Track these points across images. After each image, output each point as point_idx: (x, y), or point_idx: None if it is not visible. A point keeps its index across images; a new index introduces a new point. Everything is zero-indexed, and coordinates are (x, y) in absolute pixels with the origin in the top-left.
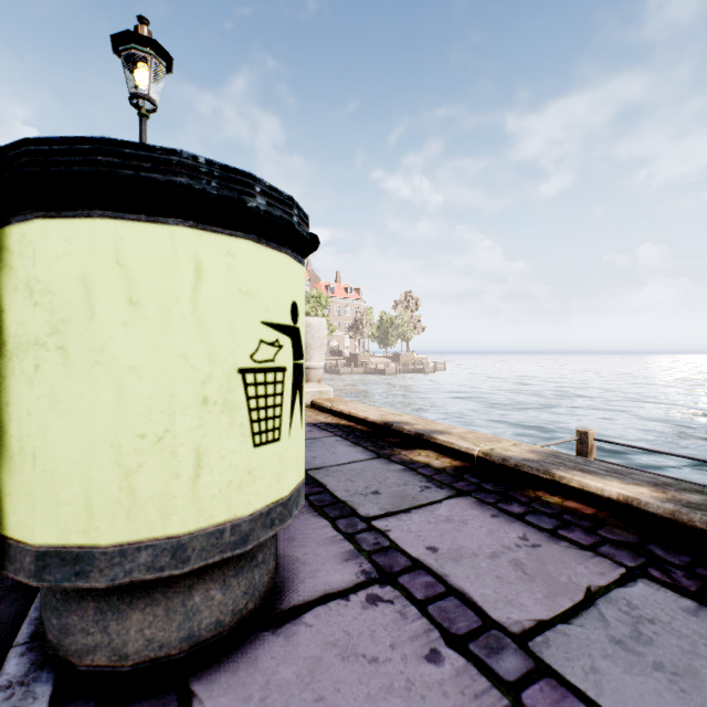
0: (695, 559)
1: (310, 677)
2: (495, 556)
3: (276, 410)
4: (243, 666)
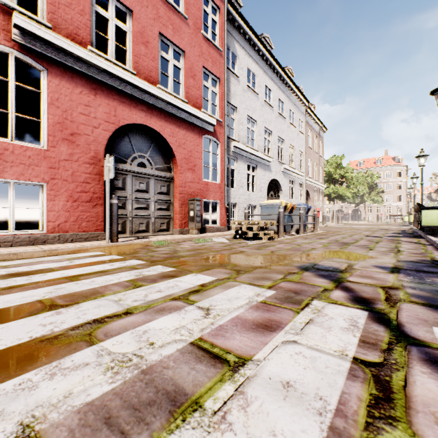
0: None
1: None
2: None
3: None
4: None
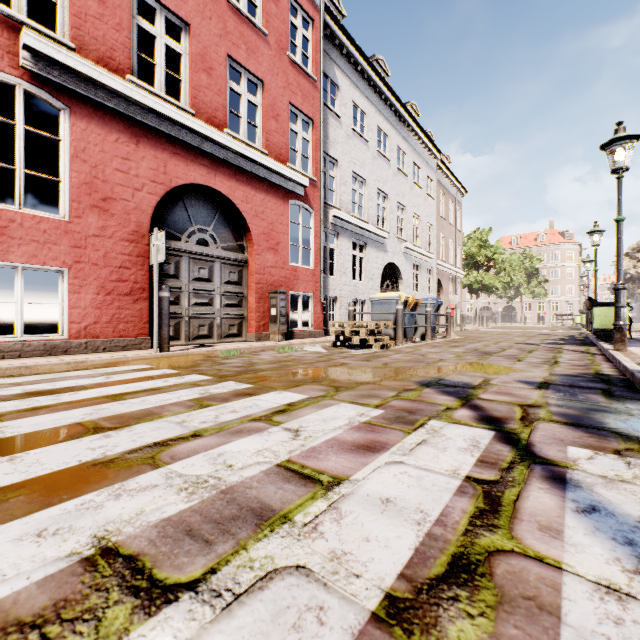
0: None
1: None
2: None
3: None
4: None
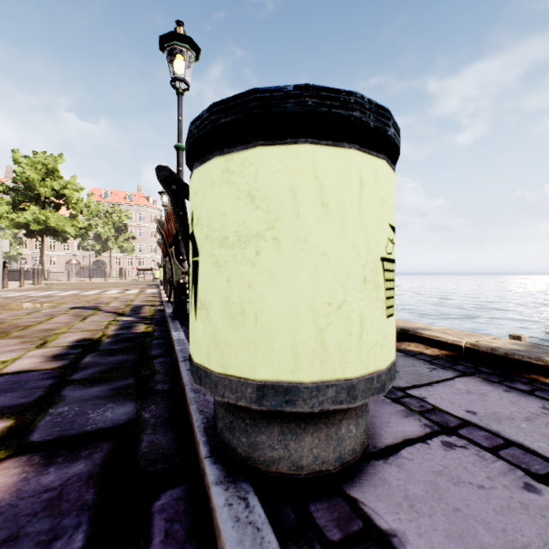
0: None
1: (438, 495)
2: (529, 420)
3: (392, 292)
4: (378, 483)
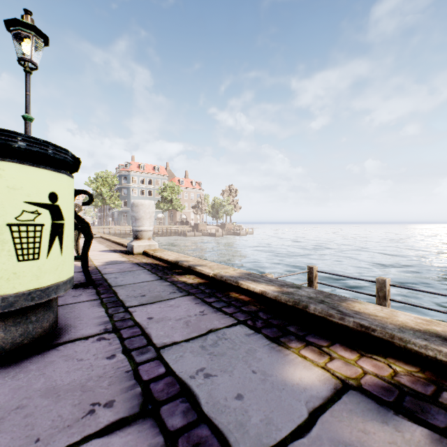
0: (274, 316)
1: (44, 367)
2: (180, 319)
3: (36, 244)
4: (12, 366)
